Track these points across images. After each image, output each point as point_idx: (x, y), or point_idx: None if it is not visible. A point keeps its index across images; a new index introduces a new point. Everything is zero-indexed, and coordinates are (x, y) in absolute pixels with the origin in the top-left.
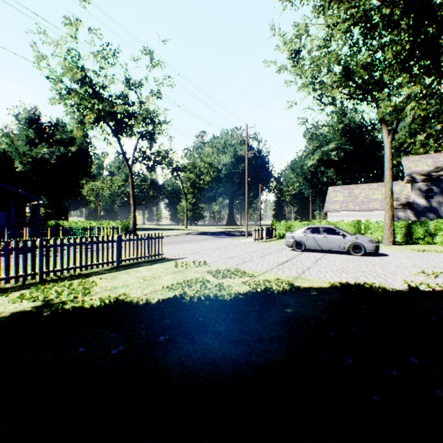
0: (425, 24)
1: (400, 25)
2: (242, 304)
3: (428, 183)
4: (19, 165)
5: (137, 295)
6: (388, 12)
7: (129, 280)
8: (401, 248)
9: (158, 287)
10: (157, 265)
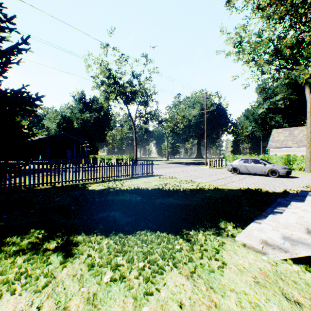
0: None
1: None
2: (187, 192)
3: None
4: (76, 124)
5: (143, 187)
6: (303, 11)
7: (138, 182)
8: None
9: (151, 185)
10: (150, 177)
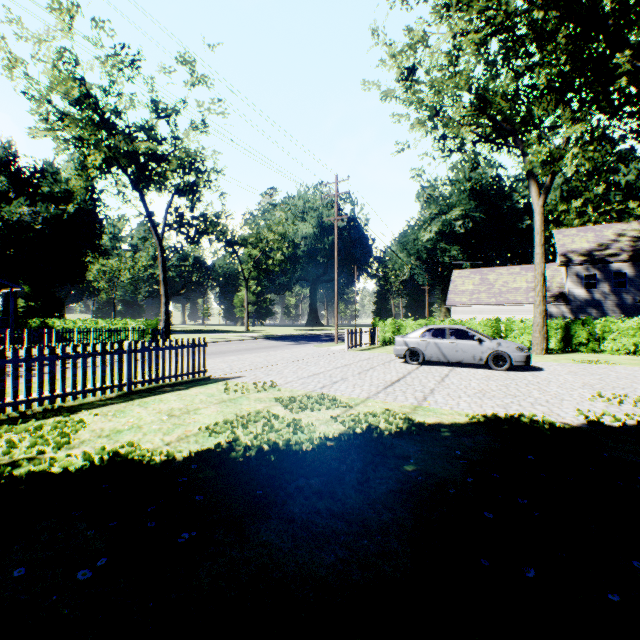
0: (591, 37)
1: (555, 38)
2: (332, 459)
3: (589, 266)
4: None
5: (153, 446)
6: (542, 16)
7: (145, 417)
8: (557, 358)
9: (191, 429)
10: (195, 389)
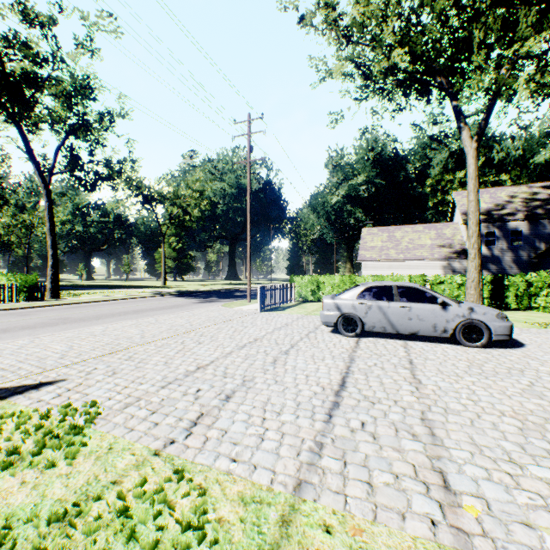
0: None
1: None
2: None
3: (489, 224)
4: None
5: None
6: None
7: None
8: None
9: None
10: None
